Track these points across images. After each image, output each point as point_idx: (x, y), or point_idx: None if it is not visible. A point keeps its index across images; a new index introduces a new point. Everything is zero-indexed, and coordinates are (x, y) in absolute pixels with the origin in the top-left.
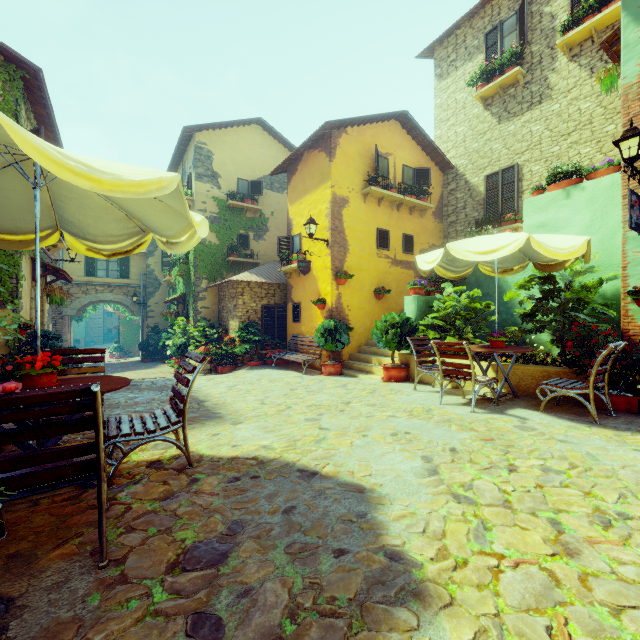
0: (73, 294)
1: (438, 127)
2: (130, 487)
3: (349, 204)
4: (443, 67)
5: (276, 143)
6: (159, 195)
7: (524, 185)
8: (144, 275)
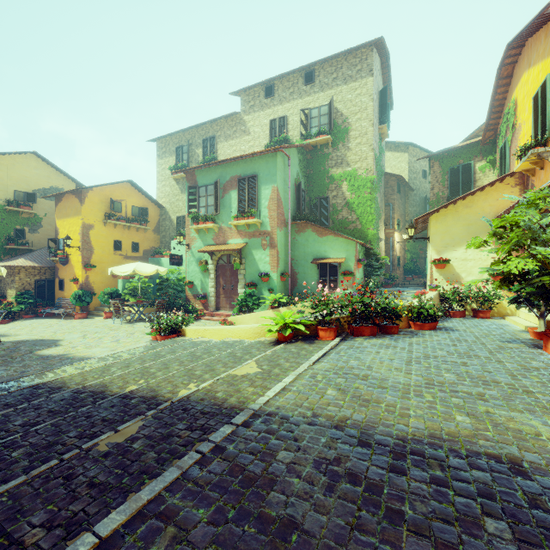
0: None
1: (158, 183)
2: None
3: (94, 228)
4: (160, 152)
5: (49, 167)
6: None
7: None
8: None
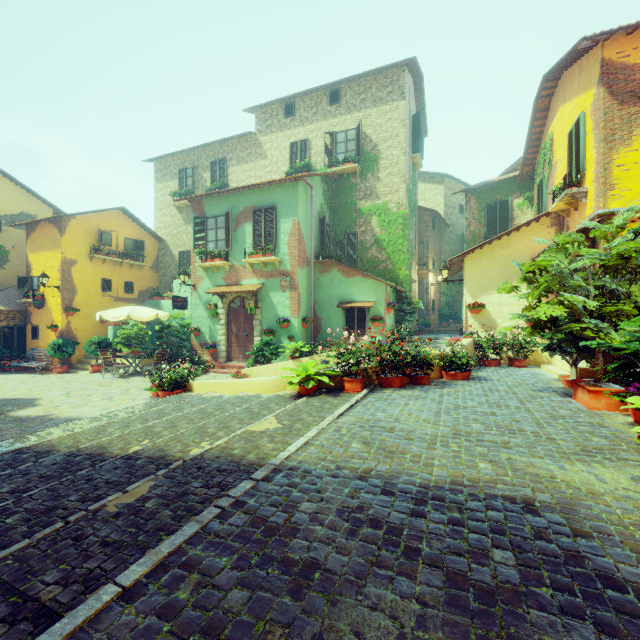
0: None
1: (157, 211)
2: None
3: (78, 264)
4: (159, 175)
5: (18, 188)
6: None
7: None
8: None
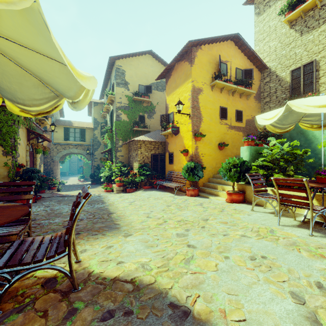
0: (58, 149)
1: (257, 45)
2: (11, 317)
3: (202, 92)
4: (260, 7)
5: (159, 64)
6: (1, 8)
7: (320, 73)
8: (92, 139)
